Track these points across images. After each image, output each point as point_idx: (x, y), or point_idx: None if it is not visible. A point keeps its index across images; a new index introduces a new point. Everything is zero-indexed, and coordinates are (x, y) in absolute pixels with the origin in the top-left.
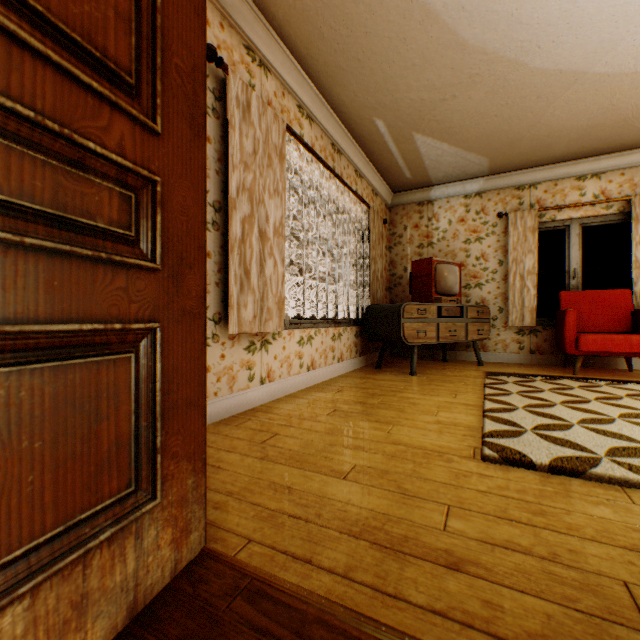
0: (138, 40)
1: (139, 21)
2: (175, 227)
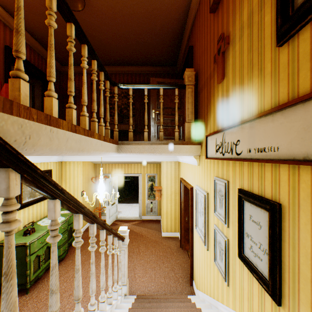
0: (180, 104)
1: (180, 103)
2: (183, 117)
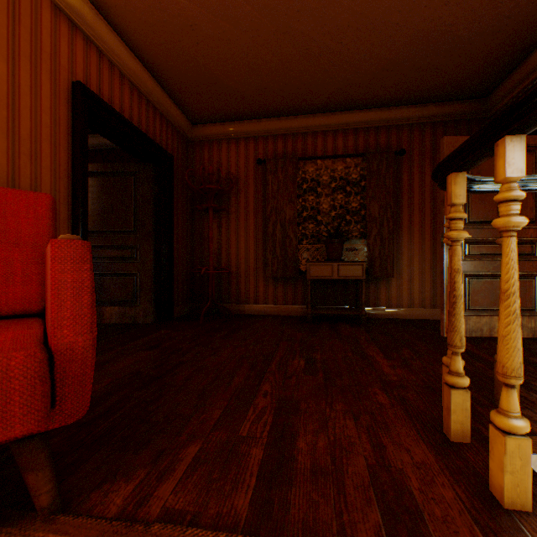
0: (533, 209)
1: (534, 205)
2: None
